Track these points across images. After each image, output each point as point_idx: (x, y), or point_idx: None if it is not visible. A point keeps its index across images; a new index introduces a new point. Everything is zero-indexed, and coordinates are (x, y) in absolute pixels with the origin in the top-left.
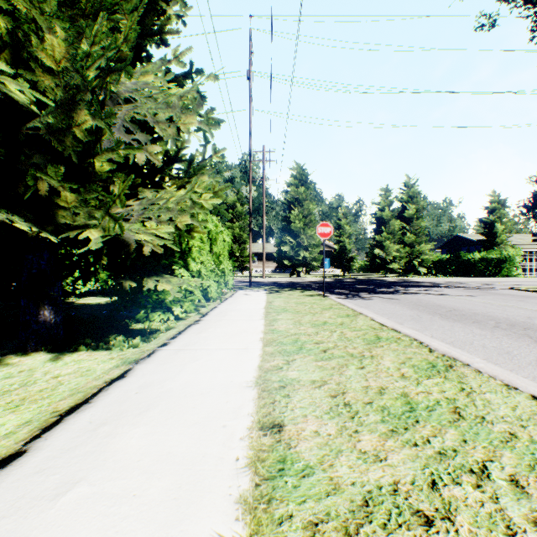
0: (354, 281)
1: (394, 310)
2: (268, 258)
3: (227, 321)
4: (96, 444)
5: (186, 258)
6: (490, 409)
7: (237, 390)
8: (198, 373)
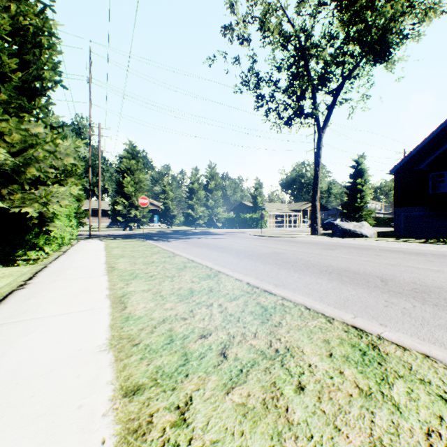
0: (172, 232)
1: (179, 245)
2: (103, 214)
3: (83, 253)
4: (58, 273)
5: (53, 219)
6: (173, 261)
7: (98, 265)
8: (80, 264)
